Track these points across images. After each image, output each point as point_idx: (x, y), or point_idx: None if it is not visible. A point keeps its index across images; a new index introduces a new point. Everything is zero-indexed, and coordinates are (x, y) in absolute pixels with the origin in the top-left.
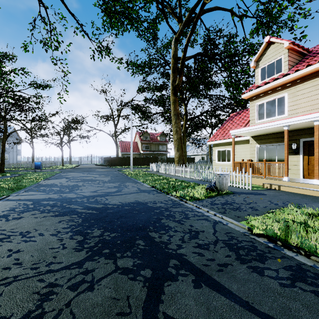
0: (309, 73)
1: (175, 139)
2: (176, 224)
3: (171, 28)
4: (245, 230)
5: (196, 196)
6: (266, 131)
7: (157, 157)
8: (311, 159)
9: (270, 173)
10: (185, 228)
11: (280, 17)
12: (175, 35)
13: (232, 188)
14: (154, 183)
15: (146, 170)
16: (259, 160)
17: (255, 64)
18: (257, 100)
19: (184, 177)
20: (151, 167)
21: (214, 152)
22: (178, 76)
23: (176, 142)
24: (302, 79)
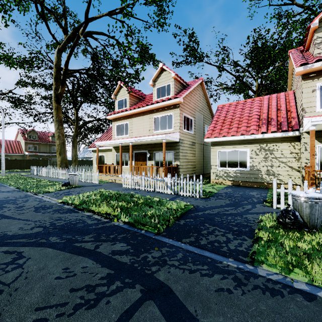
0: (136, 112)
1: (58, 144)
2: (13, 205)
3: (54, 37)
4: (58, 202)
5: (49, 190)
6: (116, 145)
7: (48, 160)
8: (138, 163)
9: (115, 172)
10: (18, 206)
11: (153, 57)
12: (58, 45)
13: (87, 183)
14: (21, 185)
15: (26, 174)
16: (117, 164)
17: (115, 97)
18: (116, 122)
19: (60, 179)
20: (32, 171)
21: (94, 156)
22: (61, 85)
23: (58, 146)
24: (134, 115)
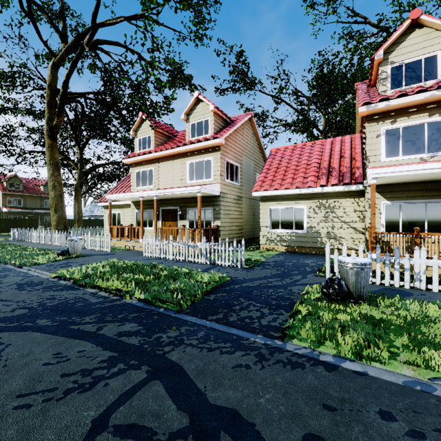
0: (164, 156)
1: (52, 196)
2: None
3: (46, 46)
4: (51, 277)
5: (38, 262)
6: (137, 199)
7: (38, 219)
8: (166, 224)
9: (134, 236)
10: None
11: (190, 80)
12: (54, 58)
13: (95, 252)
14: None
15: (4, 240)
16: (138, 225)
17: (135, 133)
18: (136, 168)
19: (56, 246)
20: (13, 235)
21: (106, 215)
22: (57, 114)
23: (53, 200)
24: (161, 159)
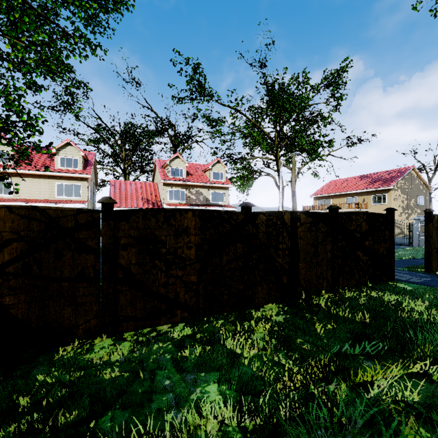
0: (29, 173)
1: None
2: None
3: None
4: None
5: None
6: None
7: None
8: None
9: None
10: None
11: None
12: None
13: None
14: None
15: None
16: None
17: None
18: None
19: None
20: None
21: None
22: None
23: None
24: (24, 175)
